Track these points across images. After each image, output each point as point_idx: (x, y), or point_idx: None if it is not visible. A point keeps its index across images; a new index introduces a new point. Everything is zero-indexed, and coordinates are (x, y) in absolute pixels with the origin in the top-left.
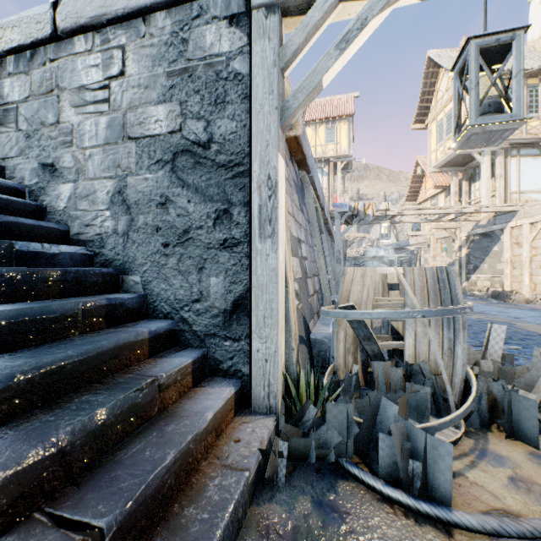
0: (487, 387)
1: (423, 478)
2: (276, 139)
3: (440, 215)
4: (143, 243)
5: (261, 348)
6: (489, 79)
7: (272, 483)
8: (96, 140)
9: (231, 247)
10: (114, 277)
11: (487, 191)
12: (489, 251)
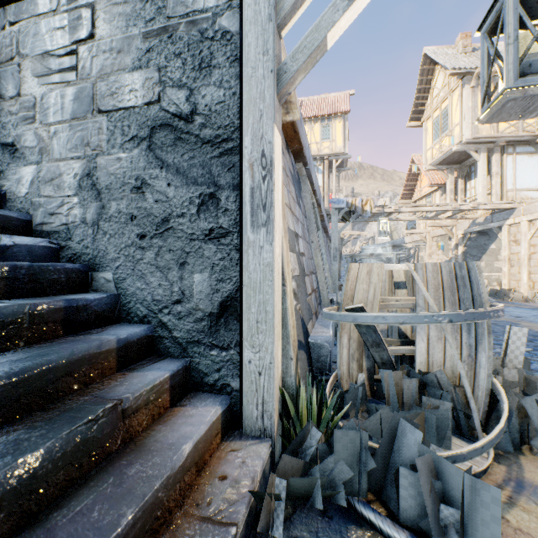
0: (517, 402)
1: (461, 532)
2: (272, 108)
3: (437, 213)
4: (115, 234)
5: (254, 359)
6: (529, 34)
7: (267, 534)
8: (62, 115)
9: (218, 238)
10: (81, 274)
11: (483, 189)
12: (486, 249)
